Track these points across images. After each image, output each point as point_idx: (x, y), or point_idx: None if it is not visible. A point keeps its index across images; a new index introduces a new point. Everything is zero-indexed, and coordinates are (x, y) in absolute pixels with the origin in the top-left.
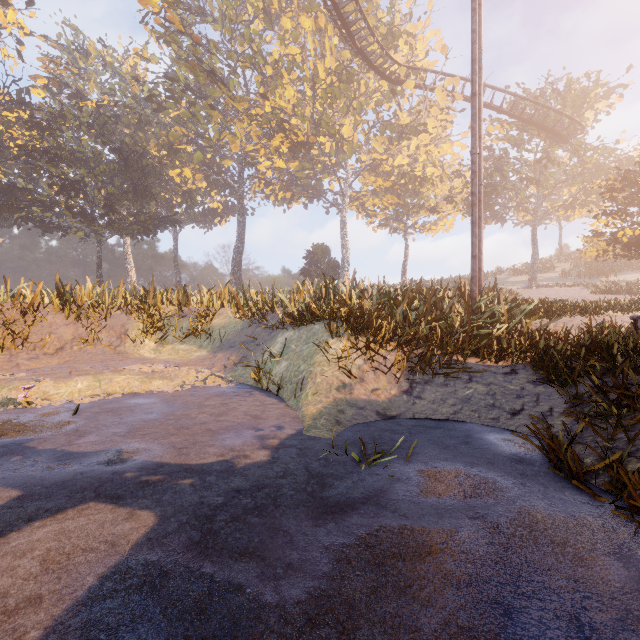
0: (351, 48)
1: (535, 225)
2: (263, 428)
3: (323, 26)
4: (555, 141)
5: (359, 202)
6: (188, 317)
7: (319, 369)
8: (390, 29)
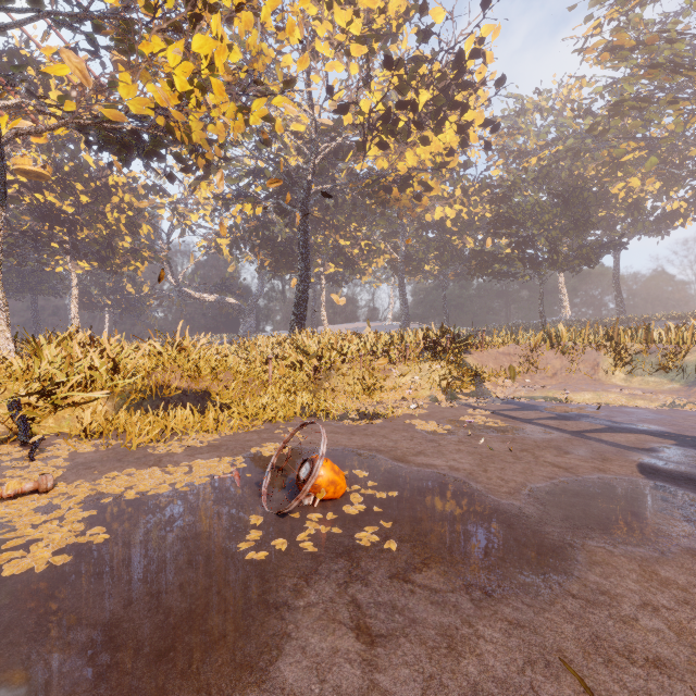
0: None
1: None
2: None
3: None
4: None
5: None
6: (655, 354)
7: None
8: None
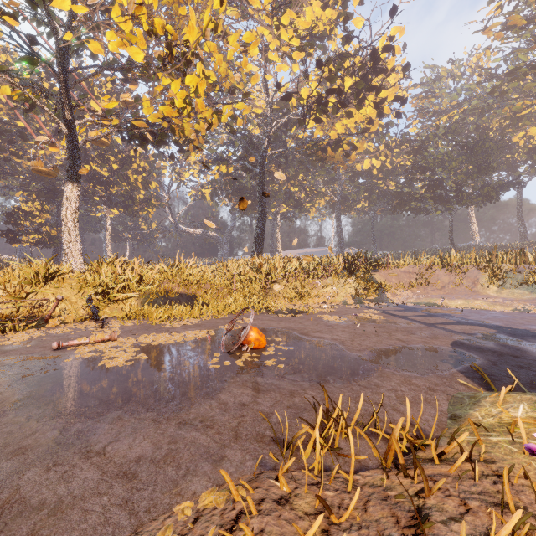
0: None
1: None
2: None
3: None
4: None
5: None
6: (522, 272)
7: None
8: None
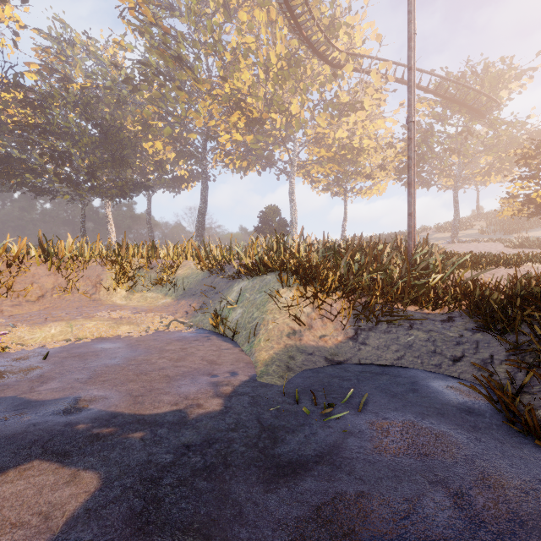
0: (298, 37)
1: (457, 189)
2: (218, 374)
3: (274, 18)
4: (474, 116)
5: (305, 170)
6: (156, 268)
7: (271, 316)
8: (332, 21)
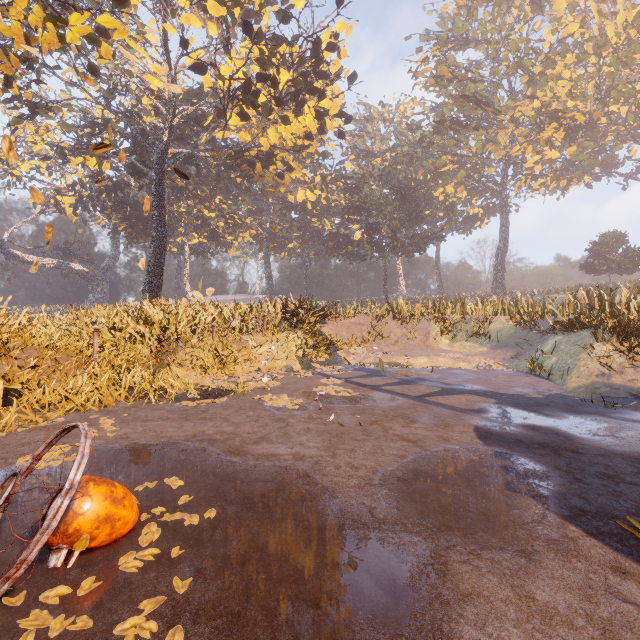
0: None
1: None
2: (538, 389)
3: None
4: None
5: None
6: (469, 323)
7: (583, 363)
8: None
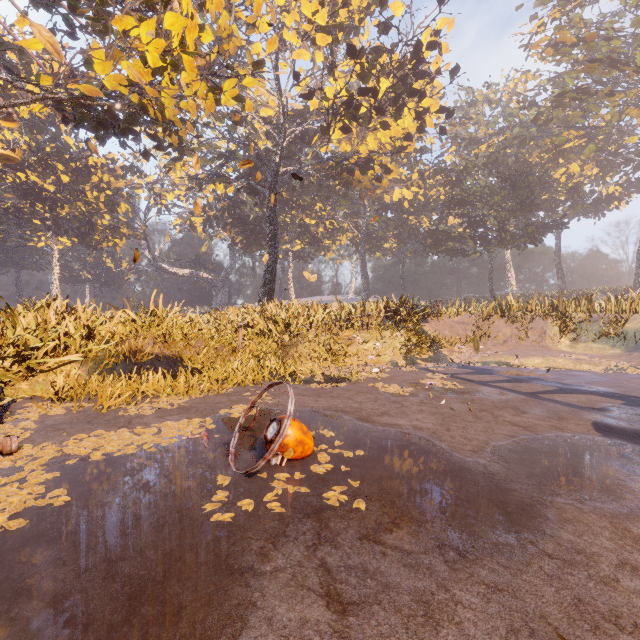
0: None
1: None
2: None
3: None
4: None
5: None
6: (597, 322)
7: None
8: None
